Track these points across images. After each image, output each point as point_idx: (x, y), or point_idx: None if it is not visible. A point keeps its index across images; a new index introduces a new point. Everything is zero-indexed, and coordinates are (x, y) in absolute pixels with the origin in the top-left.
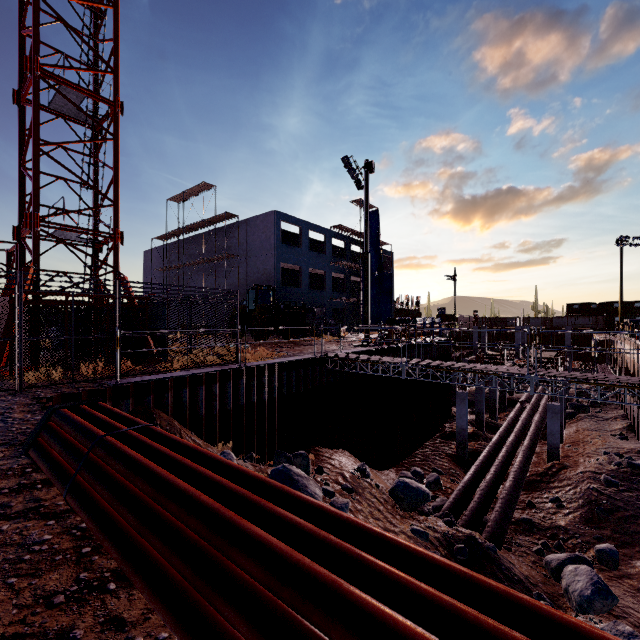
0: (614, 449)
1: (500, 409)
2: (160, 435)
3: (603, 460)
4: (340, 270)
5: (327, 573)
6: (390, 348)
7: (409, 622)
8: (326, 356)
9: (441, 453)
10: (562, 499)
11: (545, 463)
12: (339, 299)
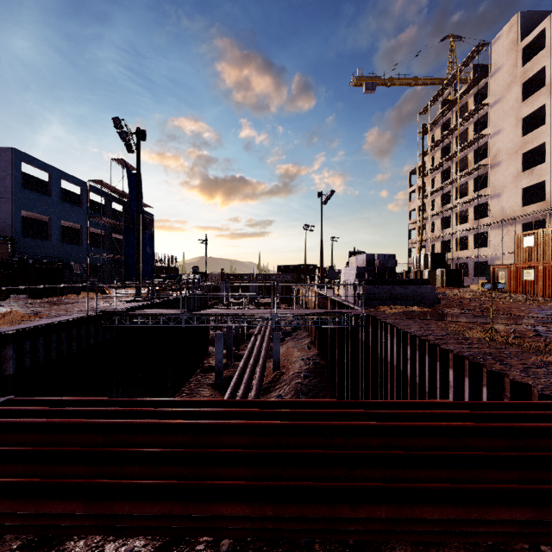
0: (306, 356)
1: (241, 342)
2: (43, 401)
3: (302, 364)
4: (100, 226)
5: (287, 422)
6: (162, 302)
7: (333, 422)
8: (101, 313)
9: (203, 384)
10: (283, 394)
11: (272, 374)
12: (99, 255)
